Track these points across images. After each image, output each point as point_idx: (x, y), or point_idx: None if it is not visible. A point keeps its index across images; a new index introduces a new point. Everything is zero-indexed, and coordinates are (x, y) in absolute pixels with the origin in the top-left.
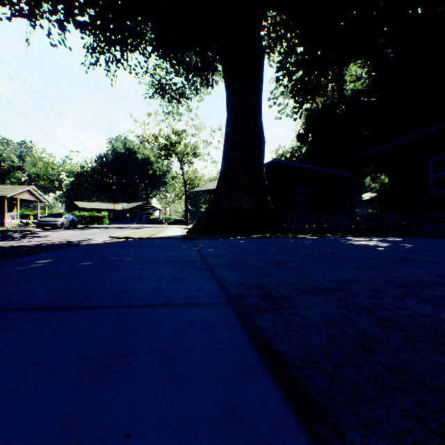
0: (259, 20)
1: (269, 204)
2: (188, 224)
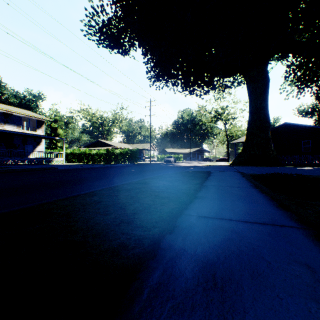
0: (265, 65)
1: (272, 151)
2: (229, 161)
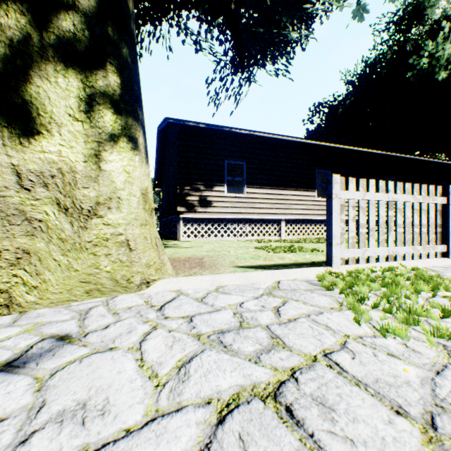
0: None
1: None
2: None
